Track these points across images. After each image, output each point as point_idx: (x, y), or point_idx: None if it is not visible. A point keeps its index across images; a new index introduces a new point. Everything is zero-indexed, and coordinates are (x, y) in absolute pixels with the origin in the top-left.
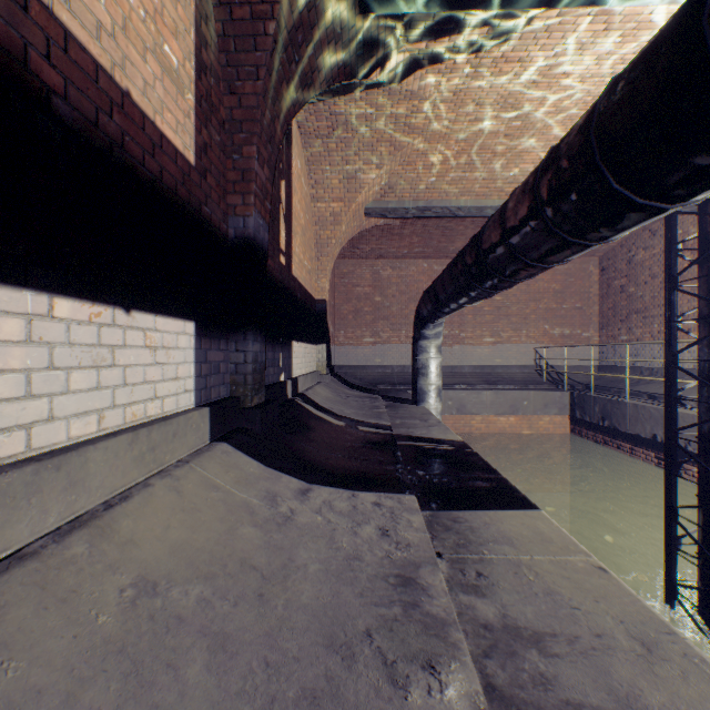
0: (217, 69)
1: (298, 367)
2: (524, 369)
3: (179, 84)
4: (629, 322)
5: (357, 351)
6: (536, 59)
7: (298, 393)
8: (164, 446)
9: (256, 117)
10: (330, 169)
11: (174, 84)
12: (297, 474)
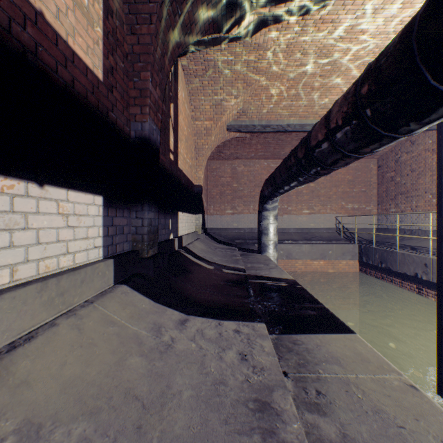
0: (122, 15)
1: (183, 229)
2: (328, 230)
3: (89, 18)
4: (396, 200)
5: (222, 218)
6: (343, 20)
7: (183, 246)
8: (73, 291)
9: (150, 51)
10: (204, 98)
11: (85, 17)
12: (178, 307)
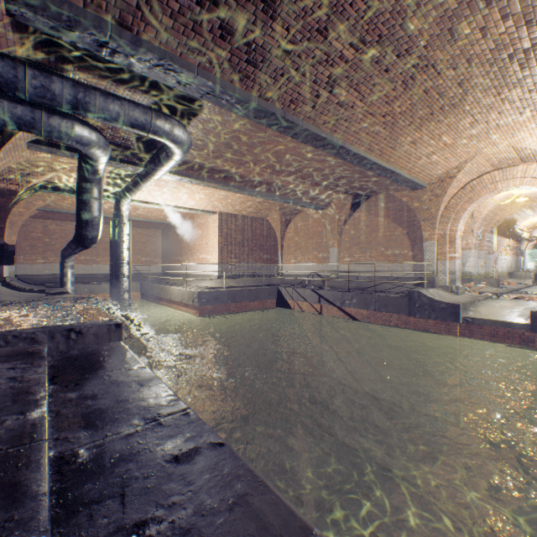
0: None
1: (5, 274)
2: None
3: None
4: (168, 257)
5: (34, 267)
6: None
7: (7, 282)
8: None
9: (5, 219)
10: None
11: None
12: (19, 291)
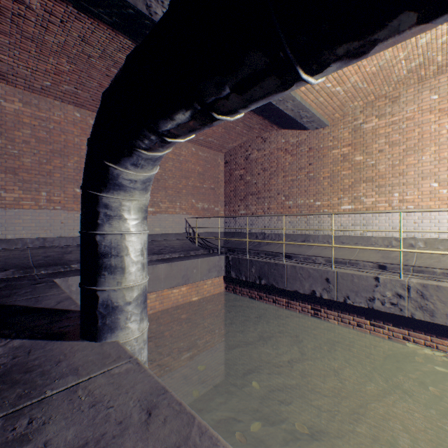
0: None
1: None
2: (179, 237)
3: None
4: (247, 201)
5: None
6: None
7: None
8: None
9: None
10: None
11: None
12: None
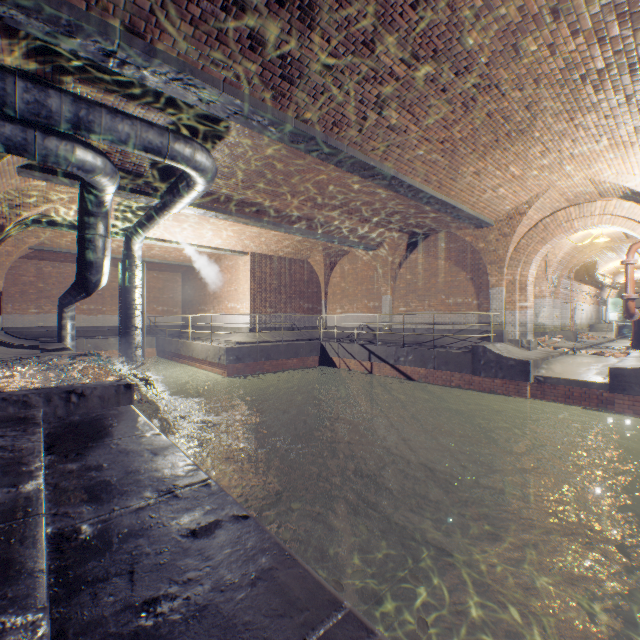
0: None
1: None
2: None
3: None
4: (189, 306)
5: (25, 318)
6: None
7: None
8: None
9: None
10: None
11: None
12: (7, 347)
